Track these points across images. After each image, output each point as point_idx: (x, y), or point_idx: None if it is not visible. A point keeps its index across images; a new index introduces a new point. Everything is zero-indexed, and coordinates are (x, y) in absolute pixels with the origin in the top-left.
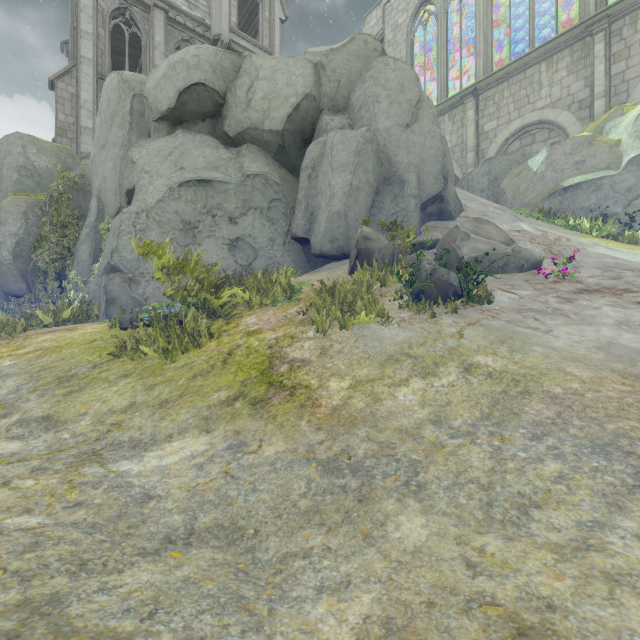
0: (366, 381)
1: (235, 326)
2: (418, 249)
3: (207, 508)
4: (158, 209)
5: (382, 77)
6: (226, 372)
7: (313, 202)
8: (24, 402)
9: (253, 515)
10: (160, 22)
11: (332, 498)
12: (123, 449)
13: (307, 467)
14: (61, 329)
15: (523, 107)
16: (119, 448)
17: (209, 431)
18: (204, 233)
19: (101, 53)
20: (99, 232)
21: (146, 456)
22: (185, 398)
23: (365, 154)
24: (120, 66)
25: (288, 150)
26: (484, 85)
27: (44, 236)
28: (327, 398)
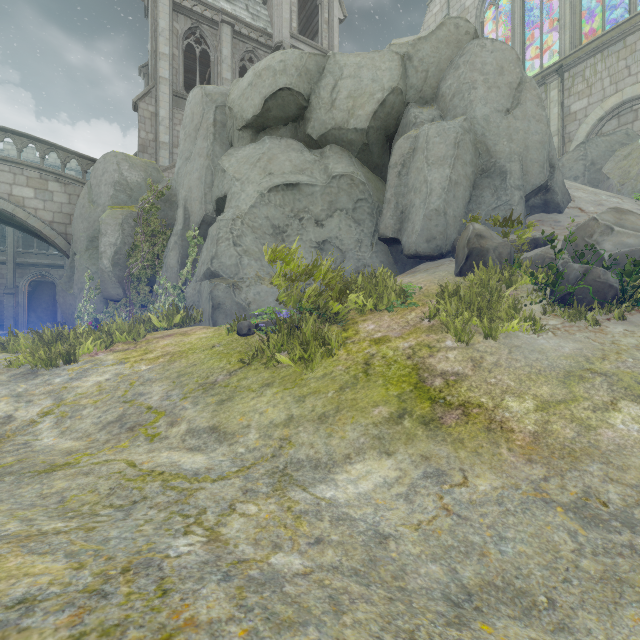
0: (555, 402)
1: (355, 333)
2: (531, 246)
3: (455, 556)
4: (251, 215)
5: (478, 61)
6: (374, 385)
7: (403, 200)
8: (182, 410)
9: (527, 574)
10: (227, 36)
11: (627, 562)
12: (306, 469)
13: (552, 512)
14: (175, 334)
15: (622, 80)
16: (301, 467)
17: (389, 453)
18: (292, 237)
19: (176, 72)
20: (185, 239)
21: (337, 480)
22: (343, 413)
23: (463, 145)
24: (189, 83)
25: (371, 148)
26: (571, 61)
27: (137, 245)
28: (516, 421)
